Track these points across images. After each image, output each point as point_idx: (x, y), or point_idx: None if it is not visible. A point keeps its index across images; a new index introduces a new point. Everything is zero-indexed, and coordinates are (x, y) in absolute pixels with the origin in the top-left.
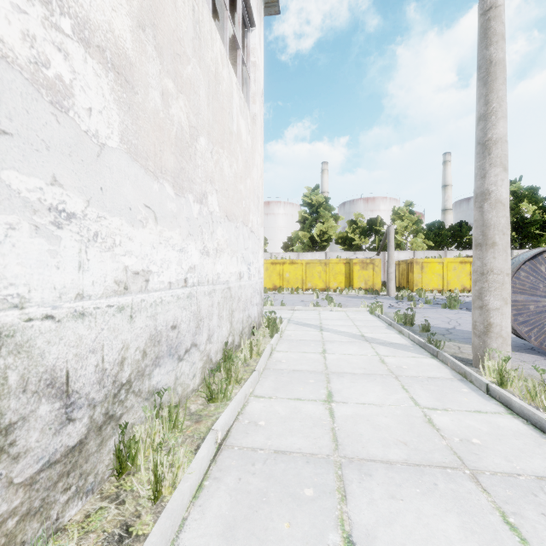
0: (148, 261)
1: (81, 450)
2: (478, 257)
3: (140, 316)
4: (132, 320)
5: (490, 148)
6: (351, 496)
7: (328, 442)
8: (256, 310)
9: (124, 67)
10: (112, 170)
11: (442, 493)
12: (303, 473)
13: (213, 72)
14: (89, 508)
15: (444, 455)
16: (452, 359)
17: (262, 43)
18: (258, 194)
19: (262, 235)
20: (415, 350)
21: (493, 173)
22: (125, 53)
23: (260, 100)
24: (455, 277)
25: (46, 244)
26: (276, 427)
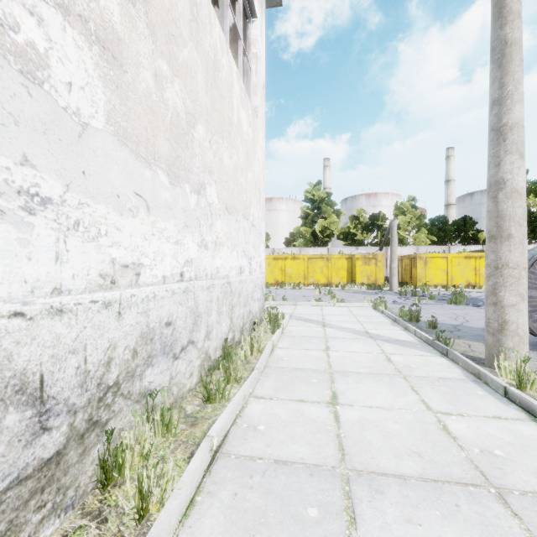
0: (138, 253)
1: (59, 462)
2: (491, 250)
3: (130, 313)
4: (121, 317)
5: (506, 134)
6: (360, 518)
7: (333, 451)
8: (257, 306)
9: (110, 42)
10: (96, 153)
11: (466, 517)
12: (306, 489)
13: (212, 58)
14: (67, 527)
15: (465, 470)
16: (464, 358)
17: (263, 34)
18: (260, 187)
19: (263, 230)
20: (422, 347)
21: (509, 161)
22: (112, 27)
23: (262, 92)
24: (459, 272)
25: (14, 231)
26: (277, 433)
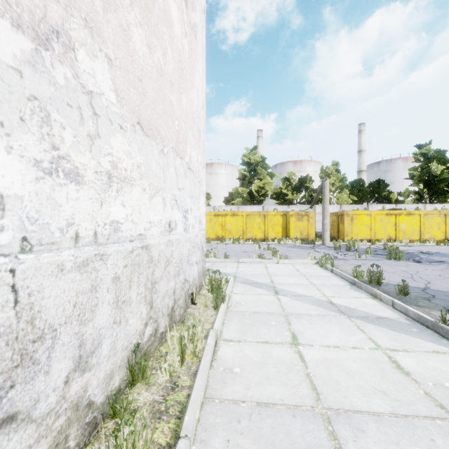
0: None
1: None
2: None
3: None
4: None
5: None
6: None
7: None
8: (196, 270)
9: None
10: None
11: None
12: None
13: None
14: None
15: None
16: None
17: None
18: (199, 126)
19: (204, 179)
20: (422, 333)
21: None
22: None
23: (201, 14)
24: (381, 228)
25: None
26: None
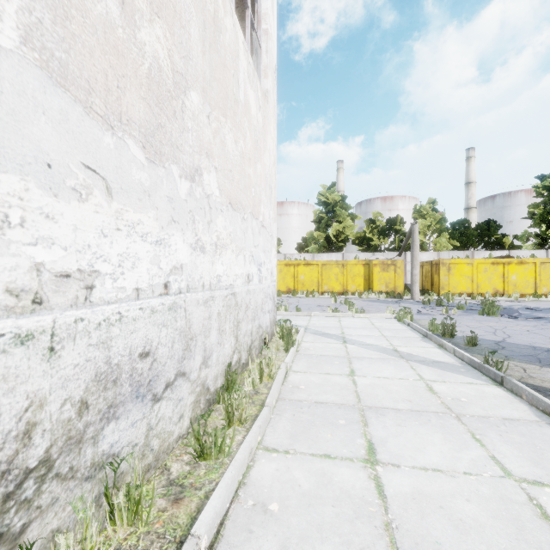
0: (91, 256)
1: None
2: None
3: (73, 347)
4: (54, 354)
5: None
6: None
7: None
8: (268, 319)
9: None
10: None
11: None
12: None
13: (211, 12)
14: None
15: None
16: (530, 391)
17: (275, 11)
18: (271, 183)
19: (275, 232)
20: (467, 372)
21: None
22: None
23: (273, 76)
24: (486, 280)
25: None
26: (297, 519)
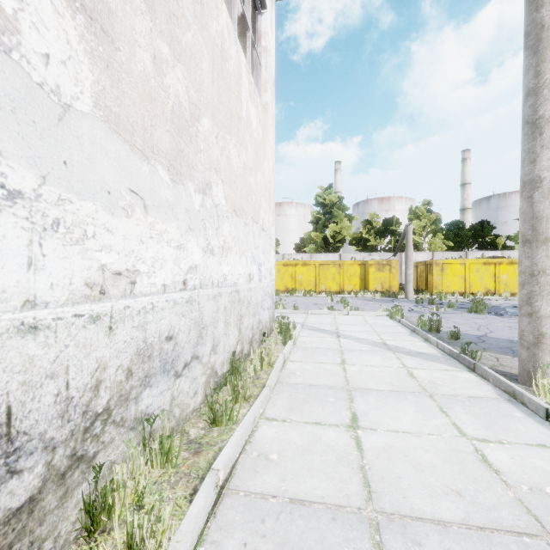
0: (134, 259)
1: (32, 510)
2: (526, 255)
3: (123, 327)
4: (112, 332)
5: (542, 128)
6: None
7: (357, 487)
8: (267, 315)
9: (99, 13)
10: (81, 140)
11: None
12: (328, 538)
13: (219, 46)
14: None
15: (516, 515)
16: (495, 374)
17: (274, 28)
18: (270, 189)
19: (274, 234)
20: (446, 361)
21: (546, 157)
22: None
23: (272, 88)
24: (477, 279)
25: None
26: (292, 463)
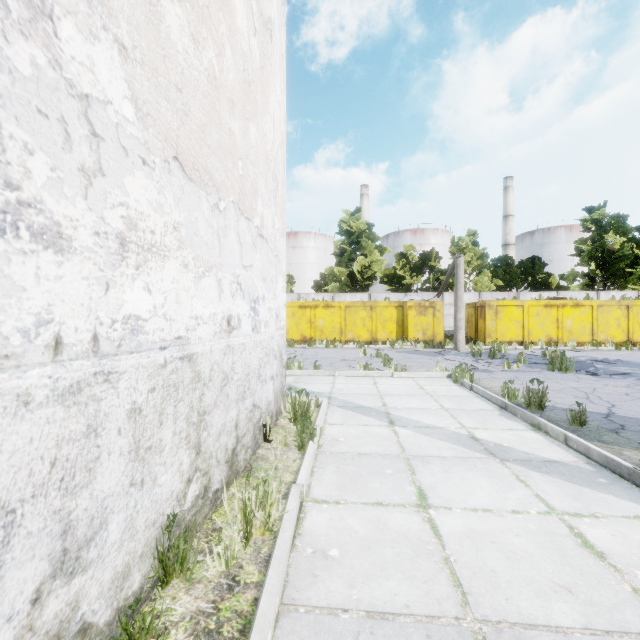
0: None
1: None
2: None
3: None
4: None
5: None
6: None
7: None
8: (271, 389)
9: None
10: None
11: None
12: None
13: None
14: None
15: None
16: None
17: None
18: (276, 173)
19: (283, 252)
20: (614, 486)
21: None
22: None
23: (280, 6)
24: (538, 325)
25: None
26: None
